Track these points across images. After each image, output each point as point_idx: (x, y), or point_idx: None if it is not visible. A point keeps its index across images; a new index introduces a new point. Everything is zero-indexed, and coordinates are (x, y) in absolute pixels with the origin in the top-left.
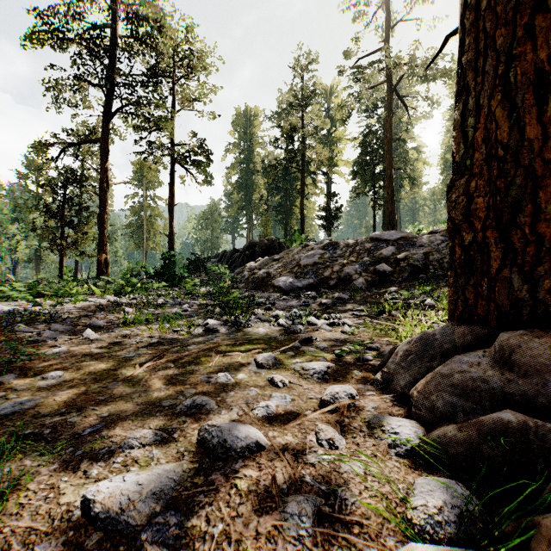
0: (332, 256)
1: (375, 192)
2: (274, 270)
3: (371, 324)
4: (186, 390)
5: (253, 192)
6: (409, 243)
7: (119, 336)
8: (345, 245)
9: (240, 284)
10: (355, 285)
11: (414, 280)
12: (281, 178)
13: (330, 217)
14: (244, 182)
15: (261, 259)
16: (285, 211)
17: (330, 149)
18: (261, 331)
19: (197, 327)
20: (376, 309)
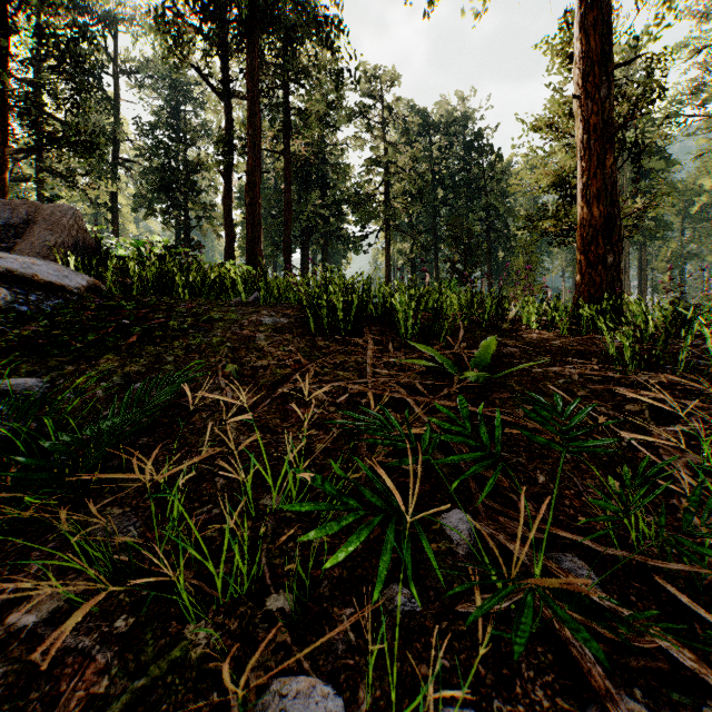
0: None
1: None
2: None
3: None
4: None
5: None
6: None
7: None
8: None
9: None
10: None
11: None
12: None
13: None
14: None
15: None
16: None
17: None
18: None
19: None
20: None
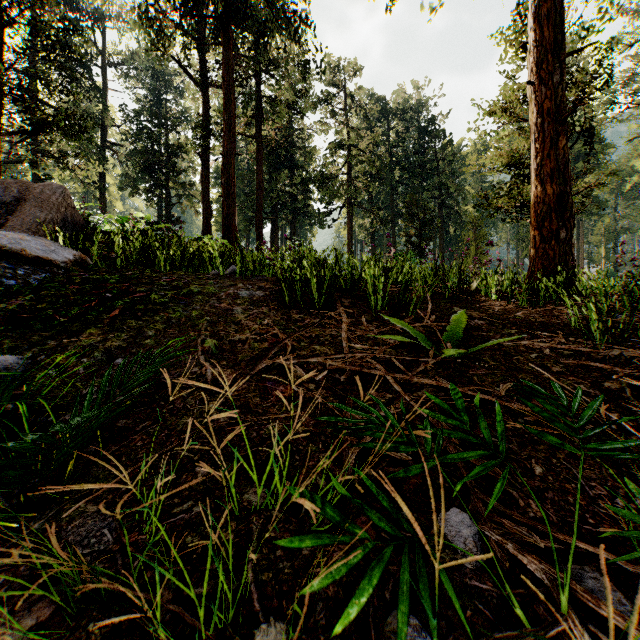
0: None
1: None
2: None
3: None
4: None
5: None
6: None
7: None
8: None
9: None
10: None
11: None
12: None
13: None
14: None
15: None
16: None
17: None
18: None
19: None
20: None
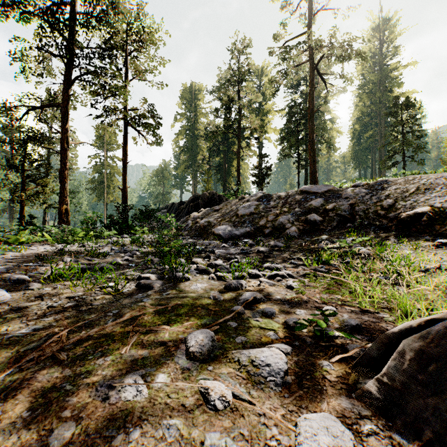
0: (266, 206)
1: (299, 154)
2: (214, 219)
3: (313, 275)
4: (58, 427)
5: (197, 154)
6: (335, 195)
7: (33, 296)
8: (278, 197)
9: (184, 232)
10: (289, 233)
11: (342, 228)
12: (221, 142)
13: (262, 174)
14: (190, 145)
15: (203, 210)
16: (224, 170)
17: (261, 119)
18: (198, 287)
19: (131, 281)
20: (315, 258)
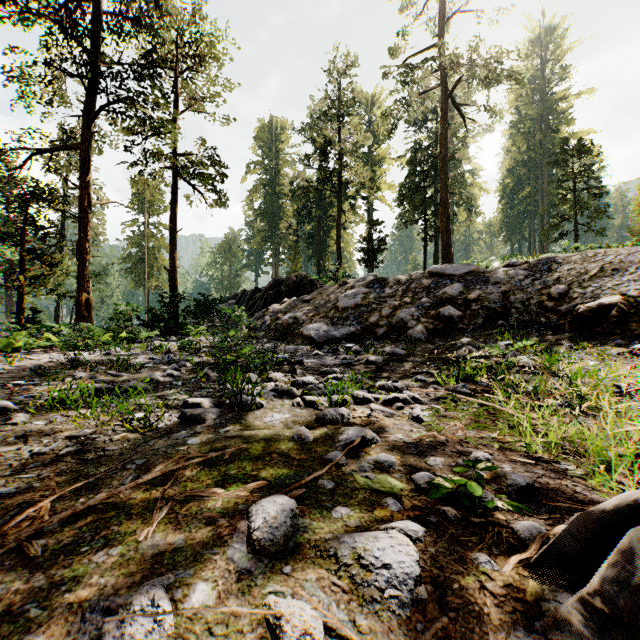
0: (380, 295)
1: (426, 220)
2: (303, 315)
3: (451, 399)
4: None
5: (280, 220)
6: (480, 279)
7: (13, 435)
8: (396, 282)
9: (259, 332)
10: (413, 335)
11: (492, 328)
12: (314, 203)
13: (372, 249)
14: (269, 207)
15: (287, 300)
16: (318, 243)
17: (371, 170)
18: (276, 419)
19: (172, 409)
20: (453, 373)
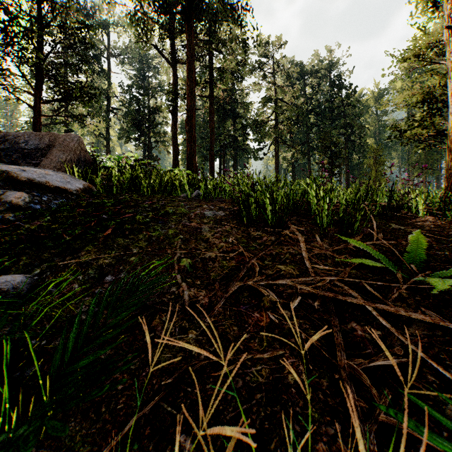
0: None
1: None
2: None
3: None
4: None
5: None
6: None
7: None
8: None
9: None
10: None
11: None
12: None
13: None
14: None
15: None
16: None
17: None
18: None
19: None
20: None
